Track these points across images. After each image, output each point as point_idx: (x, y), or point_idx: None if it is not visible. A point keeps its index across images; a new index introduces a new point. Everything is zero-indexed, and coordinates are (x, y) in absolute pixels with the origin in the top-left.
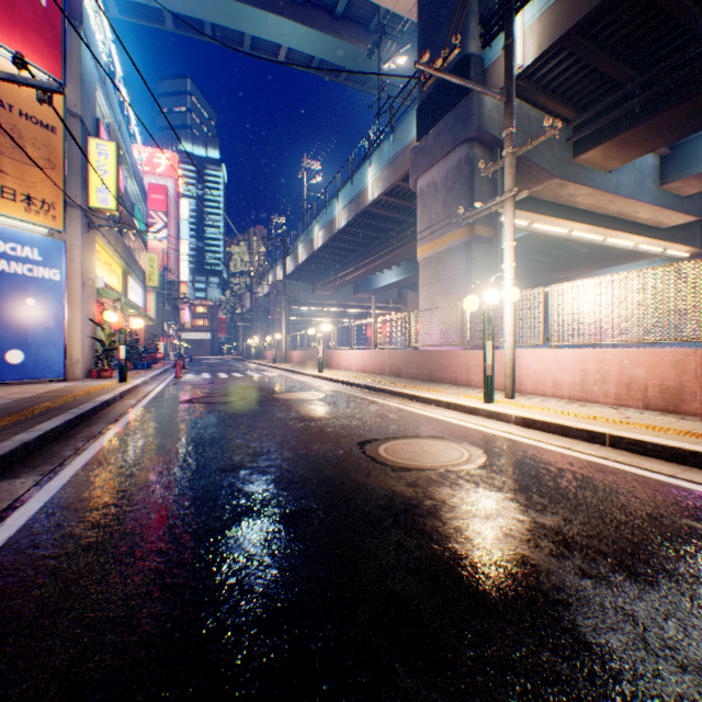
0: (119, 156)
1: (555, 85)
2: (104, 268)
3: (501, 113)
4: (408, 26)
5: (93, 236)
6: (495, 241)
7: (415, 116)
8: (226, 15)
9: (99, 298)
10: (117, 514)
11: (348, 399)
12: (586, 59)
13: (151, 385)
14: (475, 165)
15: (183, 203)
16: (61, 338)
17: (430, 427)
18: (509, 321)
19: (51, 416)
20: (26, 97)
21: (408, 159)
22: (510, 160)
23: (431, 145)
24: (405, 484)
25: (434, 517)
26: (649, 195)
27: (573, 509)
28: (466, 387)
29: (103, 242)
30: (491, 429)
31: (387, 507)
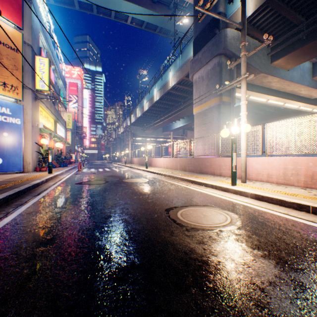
0: (50, 64)
1: (262, 26)
2: (44, 119)
3: (235, 40)
4: (188, 6)
5: (38, 103)
6: (232, 104)
7: (192, 45)
8: (103, 2)
9: (41, 133)
10: (2, 269)
11: (160, 182)
12: (279, 11)
13: (65, 175)
14: (222, 66)
15: (85, 91)
16: (21, 152)
17: (204, 199)
18: (243, 143)
19: (1, 192)
20: (3, 34)
21: (188, 66)
22: (244, 59)
23: (200, 58)
24: (196, 242)
25: (221, 274)
26: (307, 82)
27: (316, 267)
28: (219, 176)
29: (43, 106)
30: (238, 200)
31: (186, 263)
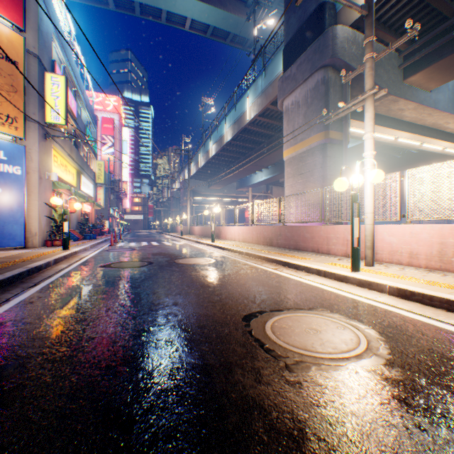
0: (67, 86)
1: (392, 21)
2: (60, 168)
3: (350, 44)
4: (274, 1)
5: (49, 144)
6: (345, 143)
7: (281, 56)
8: None
9: (54, 189)
10: None
11: (232, 265)
12: None
13: (89, 251)
14: (329, 84)
15: (124, 130)
16: (22, 217)
17: (309, 296)
18: (370, 201)
19: None
20: None
21: (276, 88)
22: (371, 64)
23: (294, 73)
24: (310, 402)
25: None
26: None
27: None
28: (327, 255)
29: (59, 149)
30: (368, 299)
31: None
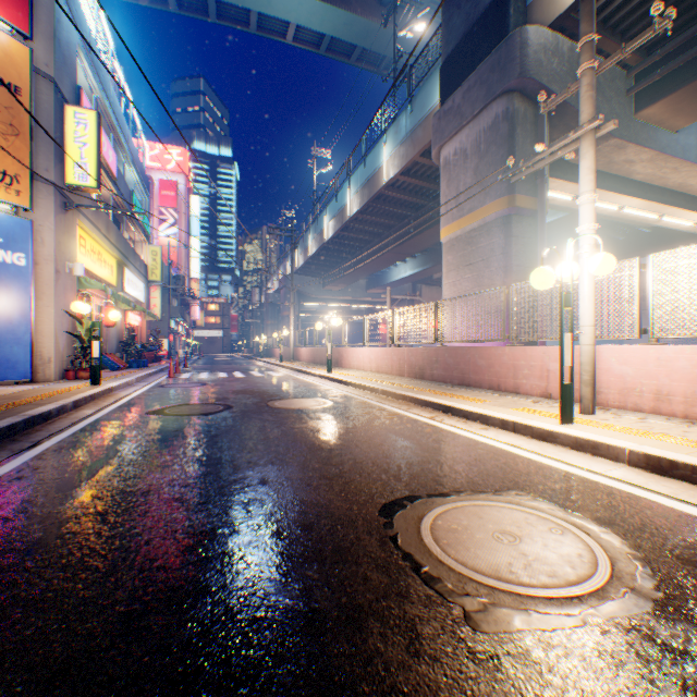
0: (99, 126)
1: (618, 17)
2: (90, 256)
3: (549, 55)
4: None
5: (72, 218)
6: (540, 214)
7: (437, 79)
8: None
9: (80, 289)
10: None
11: (361, 410)
12: None
13: (133, 388)
14: (516, 121)
15: (194, 199)
16: (27, 333)
17: (492, 467)
18: (588, 306)
19: None
20: None
21: (429, 129)
22: (590, 79)
23: (459, 104)
24: None
25: None
26: None
27: None
28: (514, 395)
29: (87, 227)
30: (595, 474)
31: None
